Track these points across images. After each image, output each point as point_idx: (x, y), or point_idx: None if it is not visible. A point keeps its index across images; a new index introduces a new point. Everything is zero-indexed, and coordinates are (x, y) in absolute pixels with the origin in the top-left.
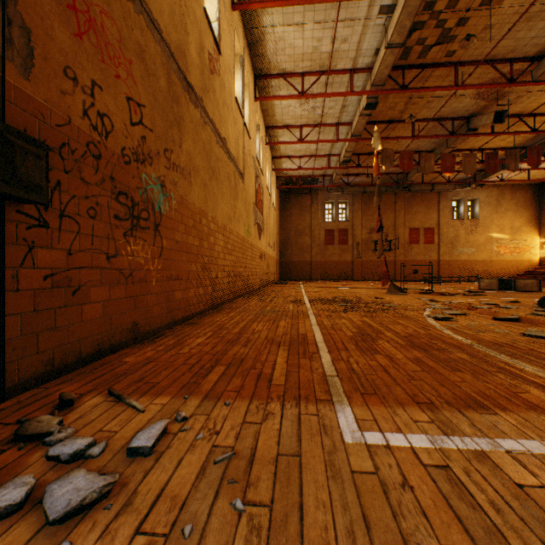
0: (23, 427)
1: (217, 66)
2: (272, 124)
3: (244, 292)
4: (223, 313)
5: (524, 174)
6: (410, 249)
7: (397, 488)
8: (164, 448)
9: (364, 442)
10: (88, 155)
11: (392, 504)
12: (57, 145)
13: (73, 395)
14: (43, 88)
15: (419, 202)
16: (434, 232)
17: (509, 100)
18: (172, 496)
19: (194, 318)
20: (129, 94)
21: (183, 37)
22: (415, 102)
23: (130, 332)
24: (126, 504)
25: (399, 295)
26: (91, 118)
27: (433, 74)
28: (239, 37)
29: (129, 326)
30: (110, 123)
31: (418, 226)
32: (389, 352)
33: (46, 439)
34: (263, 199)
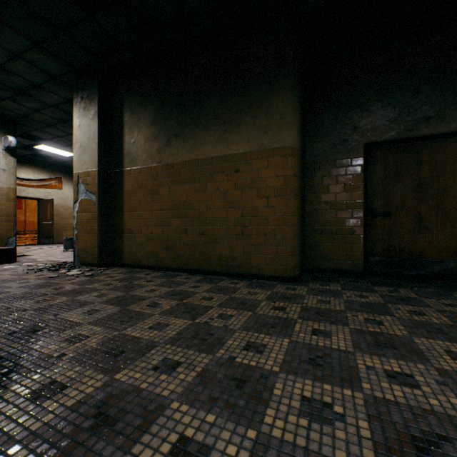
0: None
1: None
2: None
3: None
4: None
5: None
6: None
7: None
8: None
9: None
10: None
11: None
12: None
13: None
14: None
15: None
16: (23, 201)
17: None
18: None
19: None
20: None
21: None
22: None
23: None
24: None
25: None
26: None
27: None
28: None
29: None
30: None
31: None
32: None
33: None
34: None
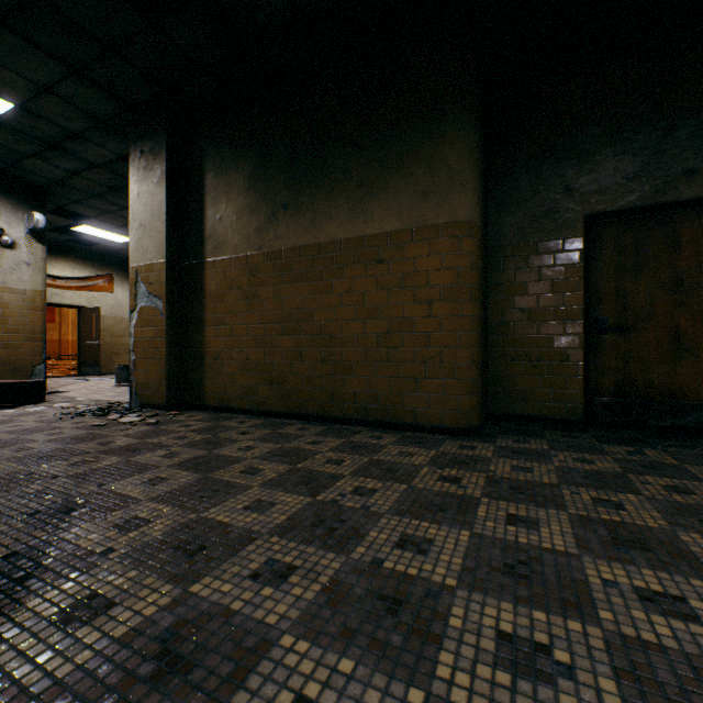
0: None
1: None
2: None
3: None
4: None
5: None
6: None
7: None
8: None
9: None
10: None
11: None
12: None
13: None
14: None
15: None
16: (57, 311)
17: None
18: None
19: None
20: None
21: None
22: None
23: None
24: None
25: None
26: None
27: None
28: None
29: None
30: None
31: None
32: None
33: None
34: None
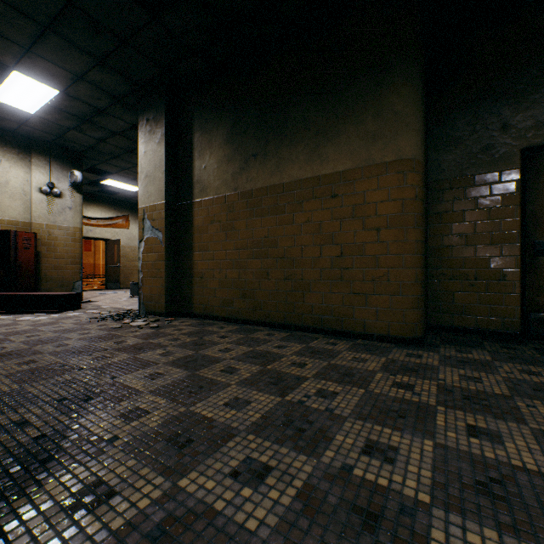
0: None
1: None
2: None
3: None
4: None
5: None
6: None
7: None
8: None
9: None
10: None
11: None
12: None
13: None
14: None
15: None
16: (92, 243)
17: None
18: None
19: None
20: None
21: None
22: None
23: None
24: None
25: None
26: None
27: None
28: None
29: None
30: None
31: None
32: None
33: None
34: None
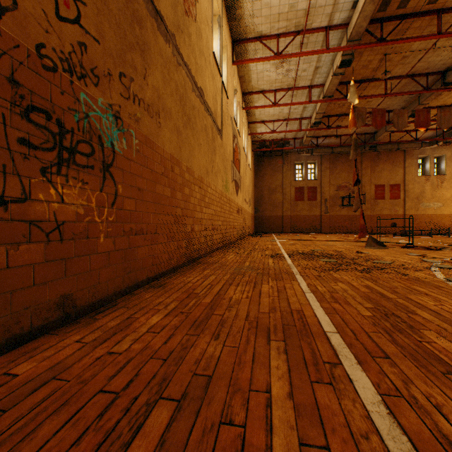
0: None
1: (193, 11)
2: (248, 90)
3: (222, 245)
4: (197, 270)
5: None
6: (375, 204)
7: None
8: None
9: None
10: None
11: None
12: None
13: None
14: None
15: (385, 160)
16: (400, 188)
17: None
18: None
19: (163, 278)
20: None
21: None
22: (390, 58)
23: (55, 310)
24: None
25: (380, 248)
26: None
27: (411, 25)
28: None
29: (53, 301)
30: None
31: (384, 182)
32: None
33: None
34: (240, 159)
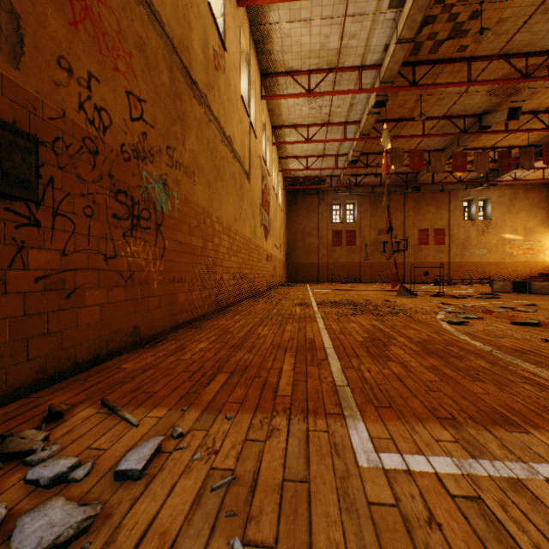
0: (4, 443)
1: (222, 63)
2: (279, 124)
3: (250, 294)
4: (228, 316)
5: (538, 174)
6: (419, 250)
7: (422, 526)
8: (157, 470)
9: (380, 466)
10: (84, 151)
11: (418, 547)
12: (50, 139)
13: (63, 407)
14: (35, 79)
15: (429, 202)
16: (445, 233)
17: (524, 97)
18: (161, 532)
19: (198, 322)
20: (128, 88)
21: (186, 32)
22: (426, 100)
23: (130, 337)
24: (107, 542)
25: (410, 297)
26: (87, 112)
27: (444, 70)
28: (245, 34)
29: (129, 330)
30: (108, 118)
31: (428, 227)
32: (403, 360)
33: (27, 459)
34: (269, 200)
